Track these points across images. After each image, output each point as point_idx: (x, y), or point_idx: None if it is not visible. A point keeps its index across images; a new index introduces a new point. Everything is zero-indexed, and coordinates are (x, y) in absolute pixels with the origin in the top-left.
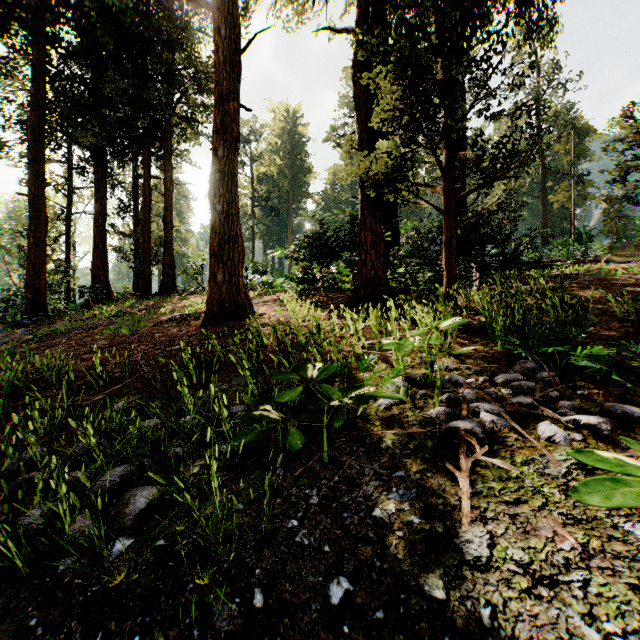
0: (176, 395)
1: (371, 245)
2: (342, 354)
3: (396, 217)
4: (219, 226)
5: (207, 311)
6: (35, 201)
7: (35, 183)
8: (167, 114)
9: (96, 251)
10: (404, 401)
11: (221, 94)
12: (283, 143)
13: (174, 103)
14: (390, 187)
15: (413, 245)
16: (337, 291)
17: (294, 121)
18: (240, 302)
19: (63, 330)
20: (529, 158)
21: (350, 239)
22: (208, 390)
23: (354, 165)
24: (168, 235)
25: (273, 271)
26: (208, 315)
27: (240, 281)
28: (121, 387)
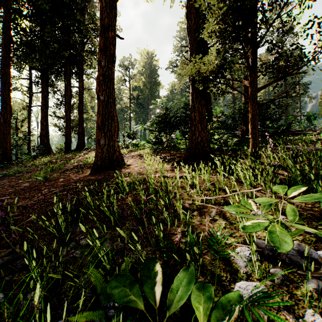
0: (41, 251)
1: (198, 121)
2: (185, 206)
3: (211, 105)
4: (102, 109)
5: (94, 164)
6: (4, 98)
7: (4, 88)
8: (80, 50)
9: (42, 126)
10: (266, 292)
11: (103, 26)
12: (145, 70)
13: (84, 43)
14: (214, 81)
15: (221, 121)
16: (176, 150)
17: (151, 58)
18: (115, 157)
19: (12, 173)
20: (317, 57)
21: (184, 117)
22: (69, 246)
23: (188, 68)
24: (81, 117)
25: (140, 136)
26: (94, 166)
27: (115, 144)
28: (6, 235)
